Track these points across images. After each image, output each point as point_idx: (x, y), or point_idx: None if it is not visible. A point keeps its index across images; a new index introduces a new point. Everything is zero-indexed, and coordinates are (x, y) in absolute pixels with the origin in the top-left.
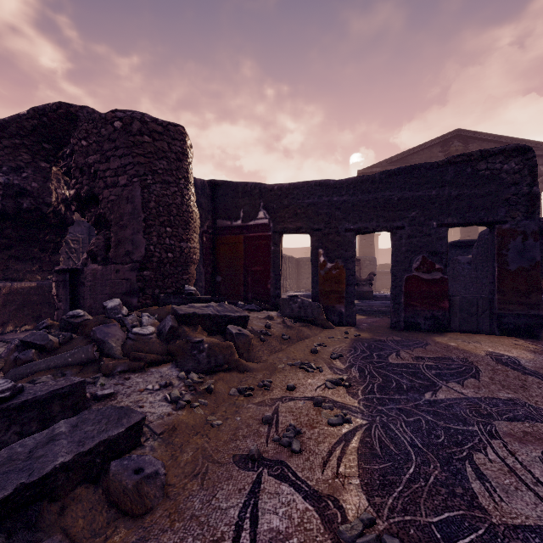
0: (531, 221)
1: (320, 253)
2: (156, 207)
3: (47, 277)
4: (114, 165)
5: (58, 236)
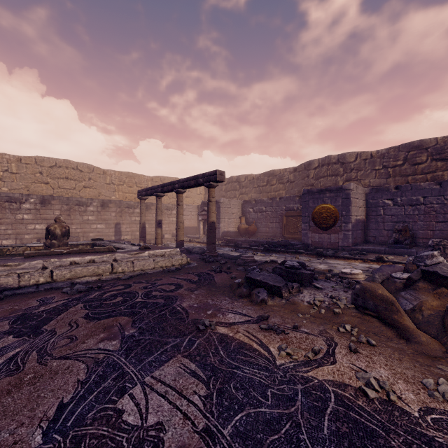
0: None
1: None
2: None
3: None
4: None
5: None
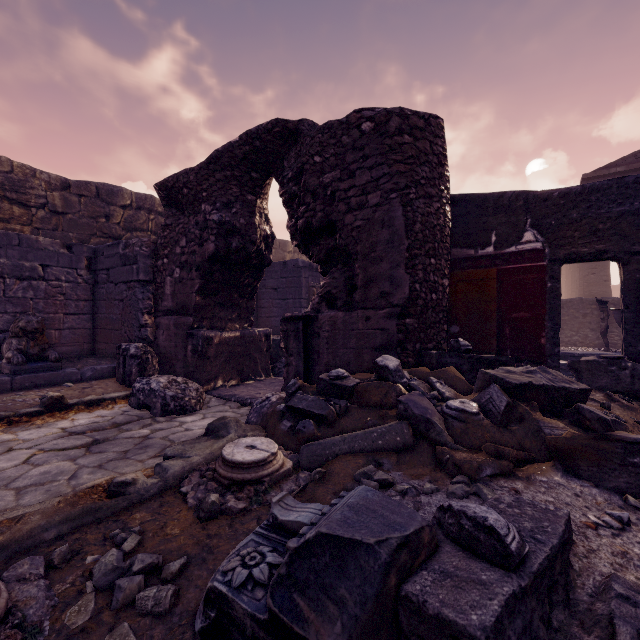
0: None
1: None
2: (422, 230)
3: (244, 325)
4: (360, 180)
5: (255, 279)
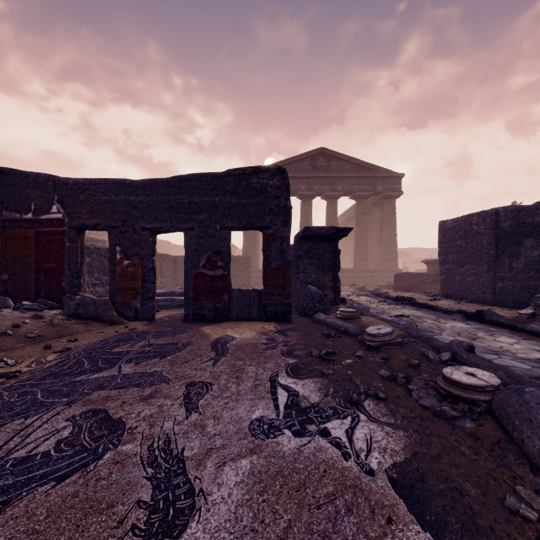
0: (287, 228)
1: (118, 250)
2: None
3: None
4: None
5: None
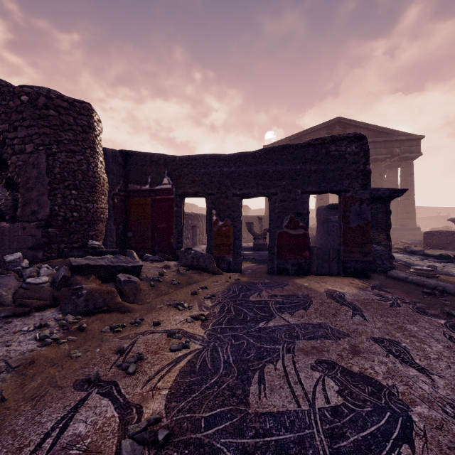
0: (365, 191)
1: (213, 213)
2: (61, 172)
3: None
4: (21, 134)
5: None
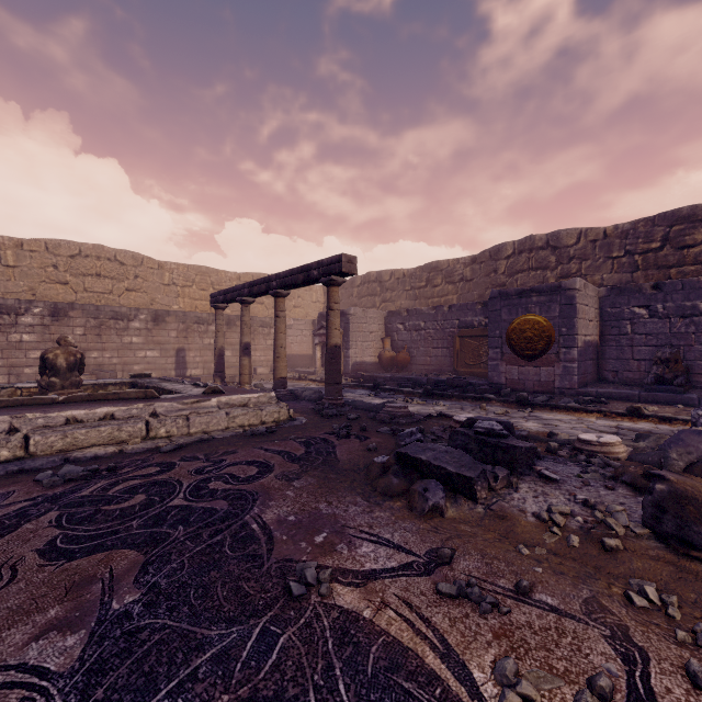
0: None
1: None
2: None
3: None
4: None
5: None
